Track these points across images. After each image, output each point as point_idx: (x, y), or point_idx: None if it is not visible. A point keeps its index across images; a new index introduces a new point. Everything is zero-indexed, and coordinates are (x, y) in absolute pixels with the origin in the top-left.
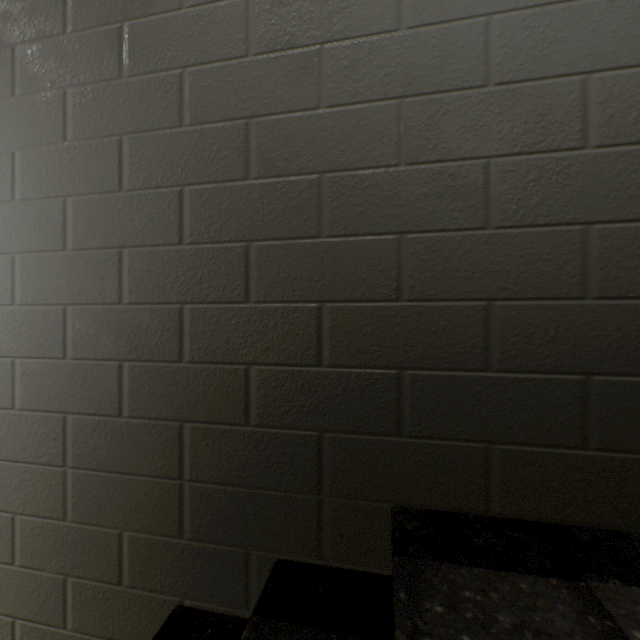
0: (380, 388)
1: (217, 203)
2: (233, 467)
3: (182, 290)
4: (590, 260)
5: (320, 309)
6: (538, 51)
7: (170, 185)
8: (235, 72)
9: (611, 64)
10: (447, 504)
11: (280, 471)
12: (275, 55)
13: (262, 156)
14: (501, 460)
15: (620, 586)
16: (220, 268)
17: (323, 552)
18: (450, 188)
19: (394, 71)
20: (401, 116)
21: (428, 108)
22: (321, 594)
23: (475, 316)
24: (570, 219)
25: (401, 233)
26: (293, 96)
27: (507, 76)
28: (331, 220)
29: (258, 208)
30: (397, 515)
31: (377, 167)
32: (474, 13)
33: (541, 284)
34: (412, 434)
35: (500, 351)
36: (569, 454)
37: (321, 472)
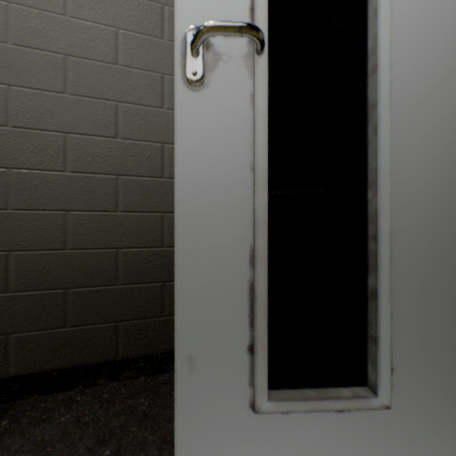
0: None
1: None
2: None
3: None
4: (69, 229)
5: None
6: (40, 114)
7: None
8: None
9: (79, 131)
10: None
11: None
12: None
13: None
14: (17, 342)
15: (35, 398)
16: None
17: None
18: None
19: None
20: None
21: None
22: None
23: None
24: (58, 208)
25: None
26: None
27: (21, 123)
28: None
29: None
30: None
31: None
32: None
33: (42, 242)
34: None
35: (16, 280)
36: (57, 331)
37: None
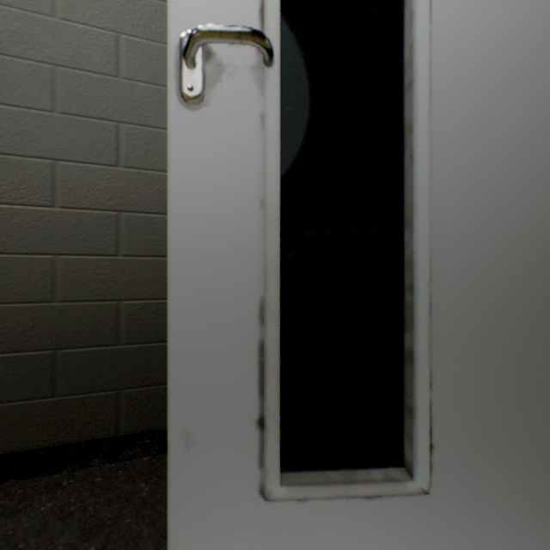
0: None
1: None
2: None
3: None
4: (58, 277)
5: None
6: (22, 137)
7: None
8: None
9: (71, 158)
10: None
11: None
12: None
13: None
14: None
15: (12, 483)
16: None
17: None
18: None
19: None
20: None
21: None
22: None
23: None
24: (45, 251)
25: None
26: None
27: None
28: None
29: None
30: None
31: None
32: None
33: (24, 292)
34: None
35: None
36: (44, 402)
37: None
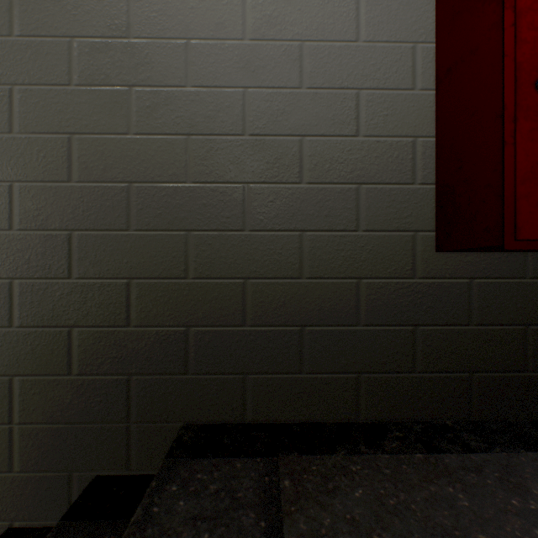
0: (173, 341)
1: (44, 198)
2: (58, 409)
3: (12, 268)
4: (304, 254)
5: (129, 284)
6: (275, 117)
7: (1, 180)
8: (60, 96)
9: (316, 132)
10: (219, 418)
11: (97, 408)
12: (93, 88)
13: (83, 165)
14: (253, 385)
15: (296, 456)
16: (47, 251)
17: (131, 465)
18: (221, 201)
19: (183, 115)
20: (188, 148)
21: (206, 145)
22: (122, 495)
23: (237, 289)
24: (293, 227)
25: (188, 230)
26: (108, 122)
27: (256, 130)
28: (137, 218)
29: (79, 205)
30: (181, 430)
31: (171, 182)
32: (236, 85)
33: (277, 268)
34: (196, 372)
35: (252, 312)
36: (293, 377)
37: (130, 405)
